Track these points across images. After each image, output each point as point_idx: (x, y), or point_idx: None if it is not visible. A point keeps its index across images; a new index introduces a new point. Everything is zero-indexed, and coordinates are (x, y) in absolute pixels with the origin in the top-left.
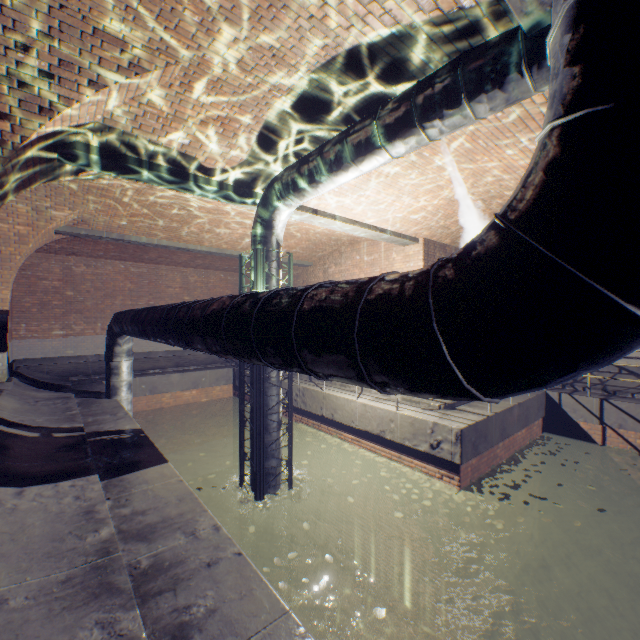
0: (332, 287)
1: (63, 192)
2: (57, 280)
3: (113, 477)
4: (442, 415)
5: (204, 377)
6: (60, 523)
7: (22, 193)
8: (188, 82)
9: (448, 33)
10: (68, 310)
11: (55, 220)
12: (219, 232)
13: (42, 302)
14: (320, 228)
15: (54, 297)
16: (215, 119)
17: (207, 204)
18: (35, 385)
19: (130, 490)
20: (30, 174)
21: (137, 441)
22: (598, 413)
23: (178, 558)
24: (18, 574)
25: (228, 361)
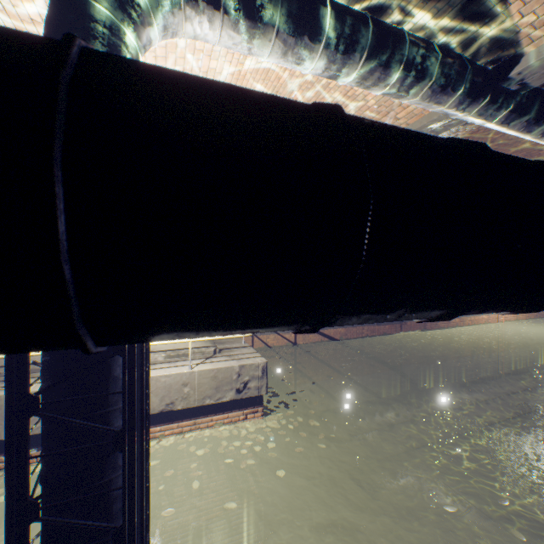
0: None
1: None
2: None
3: None
4: (231, 357)
5: None
6: None
7: None
8: None
9: (488, 36)
10: None
11: None
12: None
13: None
14: None
15: None
16: None
17: None
18: None
19: None
20: None
21: None
22: None
23: None
24: None
25: None
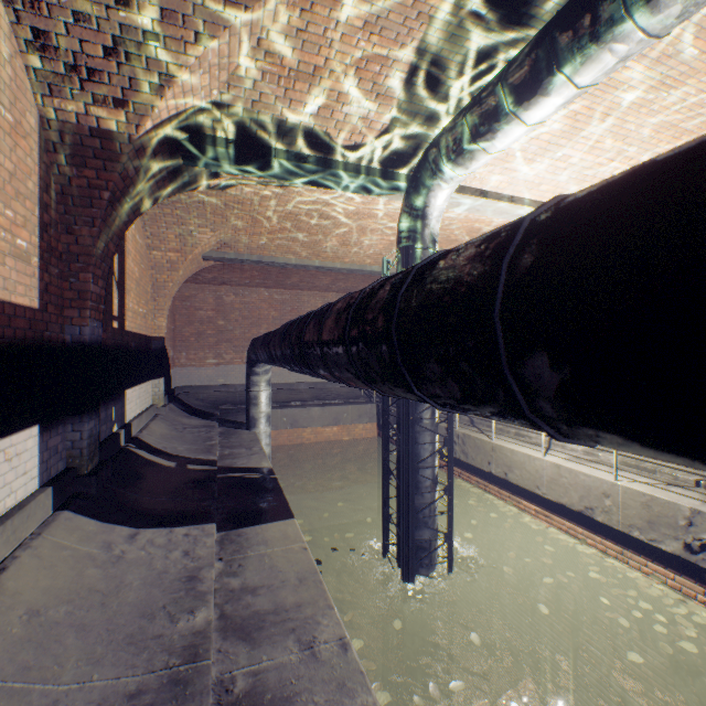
0: (628, 171)
1: (203, 212)
2: (210, 310)
3: (231, 528)
4: None
5: (345, 413)
6: (158, 588)
7: (170, 218)
8: (310, 6)
9: None
10: (219, 339)
11: (199, 244)
12: (360, 244)
13: (198, 332)
14: (487, 224)
15: (208, 327)
16: (347, 64)
17: (345, 207)
18: (188, 411)
19: (245, 551)
20: (158, 181)
21: (265, 484)
22: None
23: (284, 690)
24: (87, 665)
25: (371, 396)
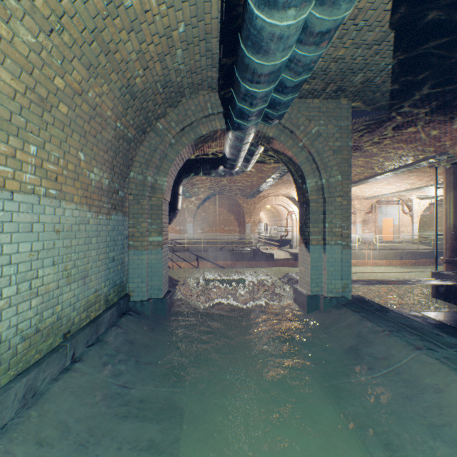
0: None
1: None
2: None
3: None
4: None
5: None
6: None
7: None
8: None
9: None
10: None
11: None
12: None
13: None
14: None
15: None
16: None
17: None
18: None
19: None
20: None
21: None
22: (172, 258)
23: None
24: None
25: None
